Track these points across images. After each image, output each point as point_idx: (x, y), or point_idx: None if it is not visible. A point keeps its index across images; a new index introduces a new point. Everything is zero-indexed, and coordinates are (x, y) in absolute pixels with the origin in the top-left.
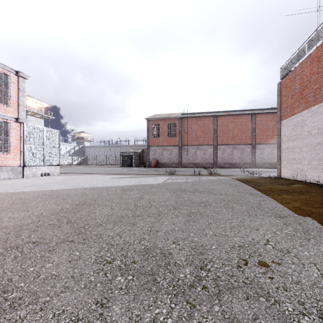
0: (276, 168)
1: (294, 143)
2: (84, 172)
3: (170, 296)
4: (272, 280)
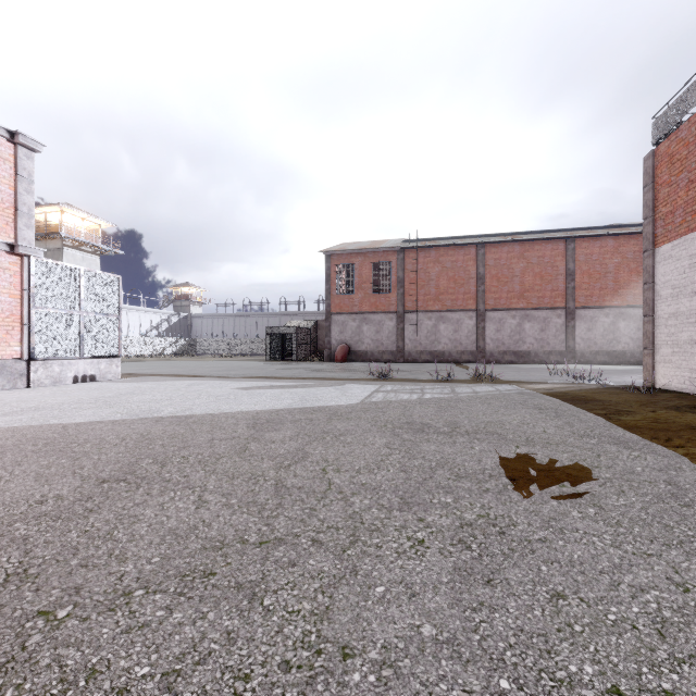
0: (625, 364)
1: (695, 302)
2: (179, 374)
3: None
4: None
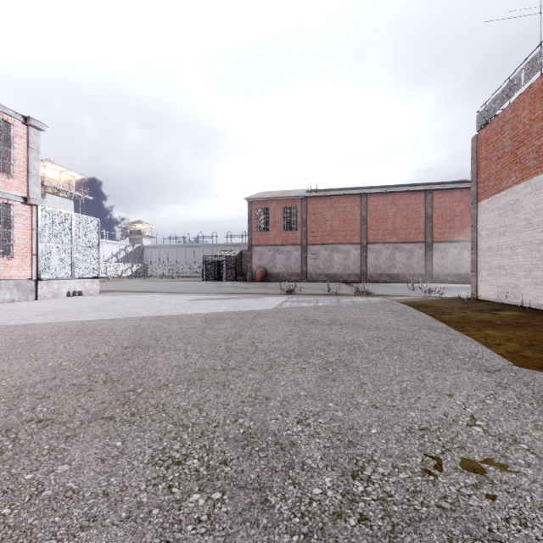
0: (468, 283)
1: (501, 240)
2: (141, 290)
3: (297, 538)
4: (495, 503)
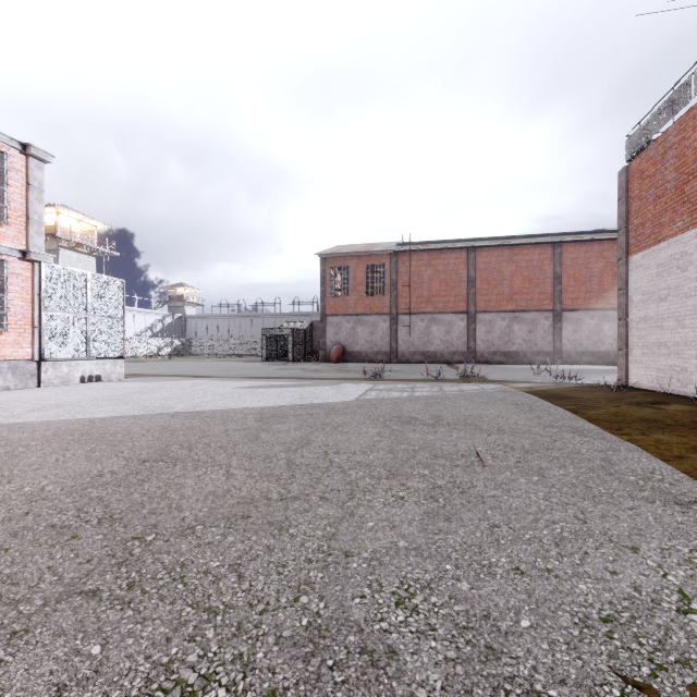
0: (609, 365)
1: (662, 307)
2: (180, 374)
3: None
4: None
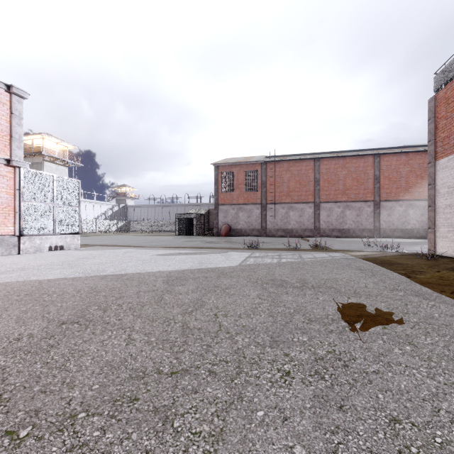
0: (413, 238)
1: None
2: (119, 244)
3: None
4: None
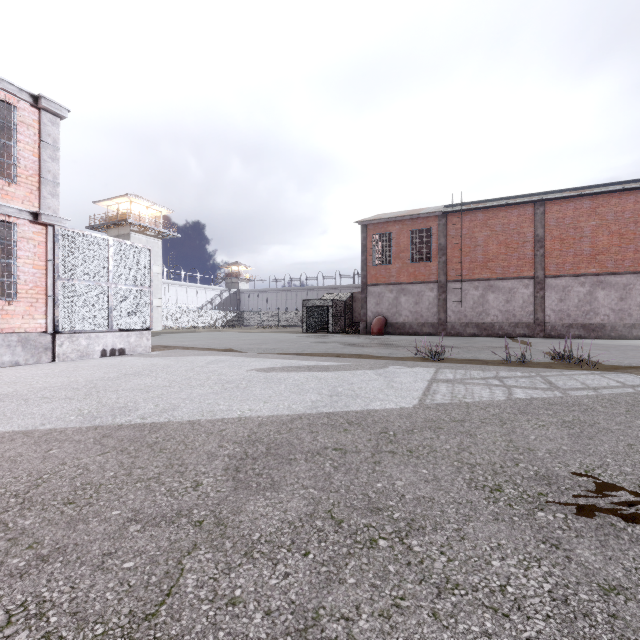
0: None
1: None
2: (212, 347)
3: None
4: None
